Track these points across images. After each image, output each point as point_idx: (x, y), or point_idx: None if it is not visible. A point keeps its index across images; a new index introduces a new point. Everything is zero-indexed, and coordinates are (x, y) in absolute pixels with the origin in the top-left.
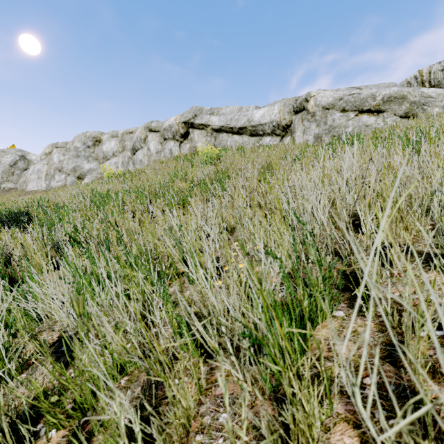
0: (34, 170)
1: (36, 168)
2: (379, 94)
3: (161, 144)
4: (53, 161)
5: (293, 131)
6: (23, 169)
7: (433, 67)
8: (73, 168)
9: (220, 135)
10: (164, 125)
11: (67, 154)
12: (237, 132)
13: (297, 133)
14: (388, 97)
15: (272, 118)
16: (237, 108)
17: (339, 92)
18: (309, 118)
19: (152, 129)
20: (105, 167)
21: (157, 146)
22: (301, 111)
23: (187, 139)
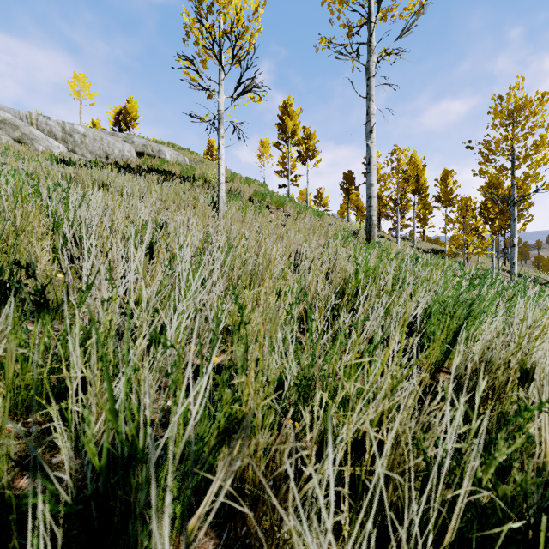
0: None
1: None
2: None
3: None
4: None
5: None
6: None
7: (40, 116)
8: None
9: None
10: None
11: None
12: None
13: None
14: (4, 119)
15: None
16: None
17: None
18: None
19: None
20: None
21: None
22: None
23: None
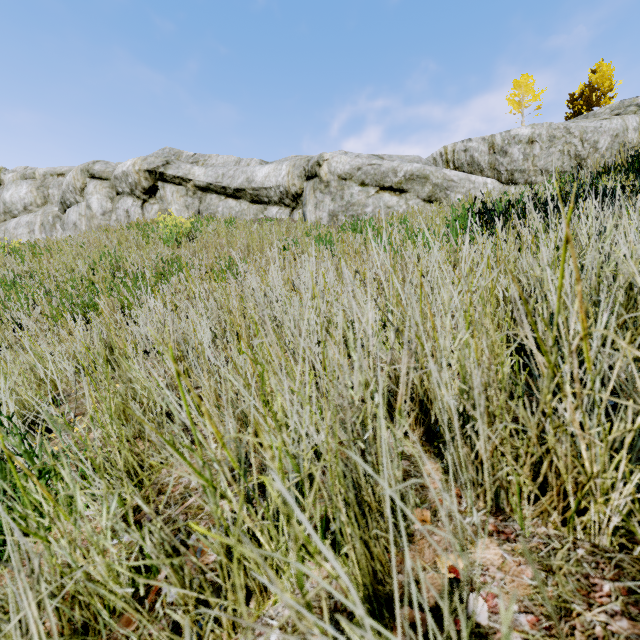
0: None
1: None
2: (401, 169)
3: (111, 200)
4: None
5: (304, 203)
6: None
7: (457, 146)
8: None
9: (208, 197)
10: (116, 170)
11: None
12: (233, 194)
13: (309, 207)
14: (411, 174)
15: (279, 182)
16: (234, 159)
17: (358, 159)
18: (323, 188)
19: (95, 174)
20: (8, 229)
21: (103, 203)
22: (313, 177)
23: (155, 196)
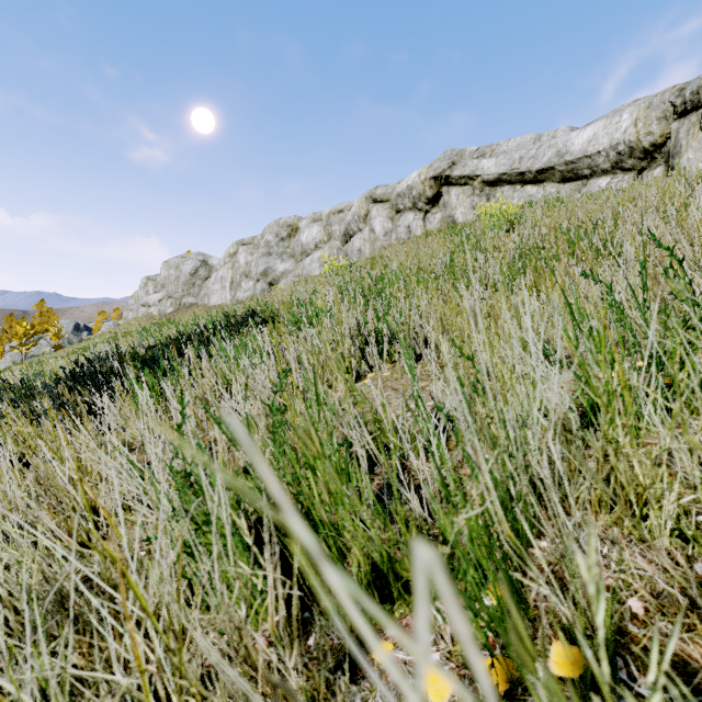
0: (217, 278)
1: (219, 275)
2: None
3: (391, 221)
4: (239, 265)
5: (672, 153)
6: (204, 278)
7: None
8: (264, 272)
9: (498, 190)
10: (399, 188)
11: (256, 253)
12: (533, 179)
13: (687, 154)
14: None
15: (615, 140)
16: (531, 138)
17: None
18: None
19: (377, 199)
20: (305, 266)
21: (385, 224)
22: (698, 107)
23: (437, 205)
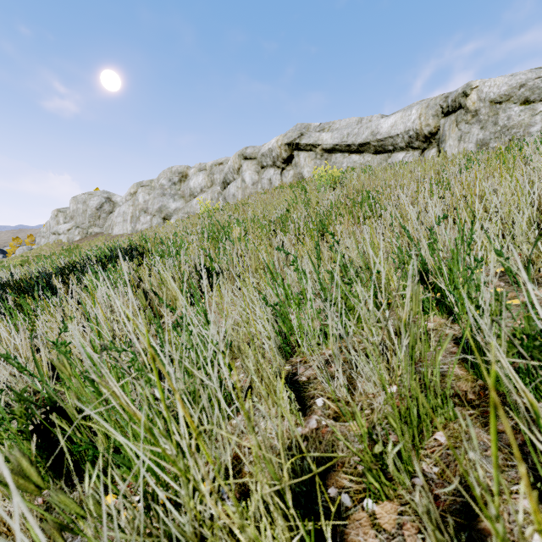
0: (119, 212)
1: (121, 210)
2: None
3: (257, 174)
4: (138, 202)
5: (441, 140)
6: (108, 212)
7: None
8: (159, 209)
9: (333, 156)
10: (262, 149)
11: (152, 193)
12: (356, 150)
13: (449, 142)
14: None
15: (408, 127)
16: (355, 120)
17: (519, 76)
18: (469, 119)
19: (247, 156)
20: (192, 205)
21: (253, 176)
22: (455, 111)
23: (291, 164)
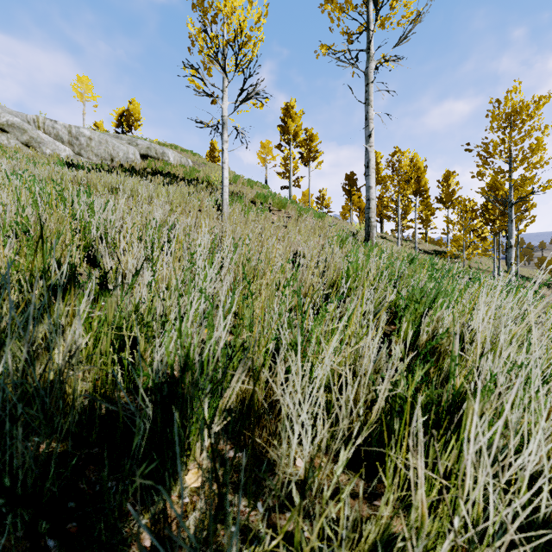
0: None
1: None
2: (4, 116)
3: None
4: None
5: None
6: None
7: (47, 120)
8: None
9: None
10: None
11: None
12: None
13: None
14: (13, 123)
15: None
16: None
17: None
18: None
19: None
20: None
21: None
22: None
23: None
